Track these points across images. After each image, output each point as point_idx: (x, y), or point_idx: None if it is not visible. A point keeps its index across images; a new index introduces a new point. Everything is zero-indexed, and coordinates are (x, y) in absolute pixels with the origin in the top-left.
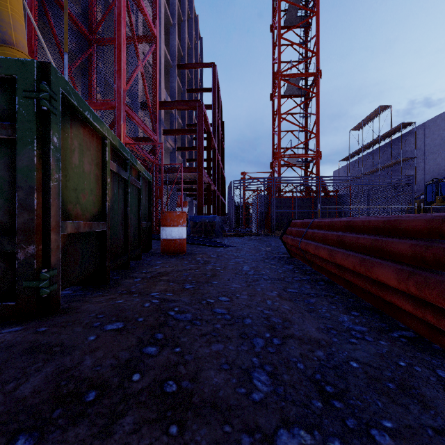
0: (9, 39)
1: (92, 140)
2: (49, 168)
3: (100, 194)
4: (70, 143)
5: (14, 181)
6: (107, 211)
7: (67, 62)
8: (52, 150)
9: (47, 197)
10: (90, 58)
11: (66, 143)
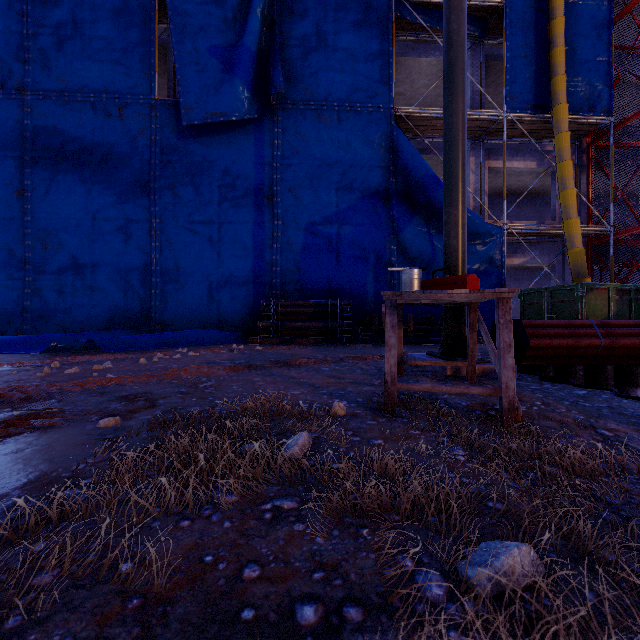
0: (574, 244)
1: (601, 292)
2: (582, 308)
3: (606, 311)
4: (590, 298)
5: (574, 312)
6: (610, 317)
7: (612, 208)
8: (583, 304)
9: (581, 316)
10: (633, 193)
11: (588, 298)
